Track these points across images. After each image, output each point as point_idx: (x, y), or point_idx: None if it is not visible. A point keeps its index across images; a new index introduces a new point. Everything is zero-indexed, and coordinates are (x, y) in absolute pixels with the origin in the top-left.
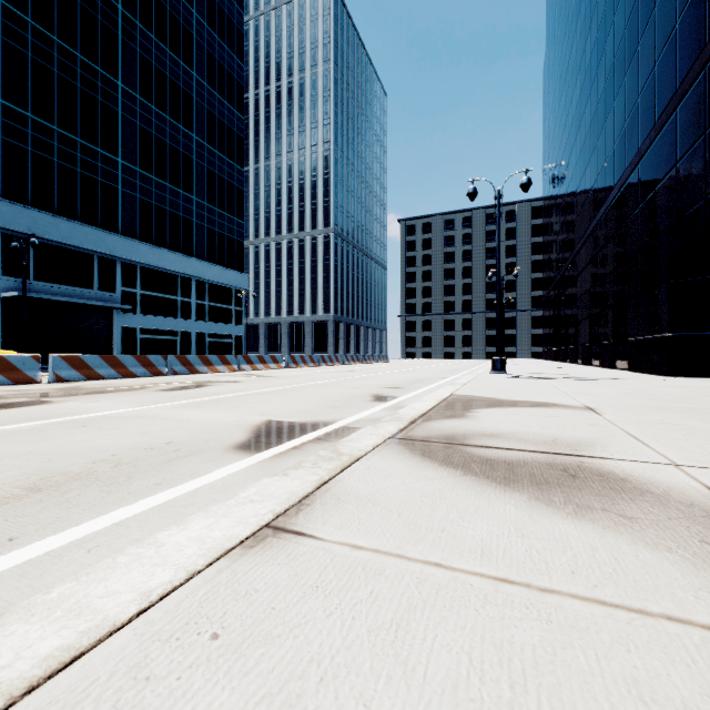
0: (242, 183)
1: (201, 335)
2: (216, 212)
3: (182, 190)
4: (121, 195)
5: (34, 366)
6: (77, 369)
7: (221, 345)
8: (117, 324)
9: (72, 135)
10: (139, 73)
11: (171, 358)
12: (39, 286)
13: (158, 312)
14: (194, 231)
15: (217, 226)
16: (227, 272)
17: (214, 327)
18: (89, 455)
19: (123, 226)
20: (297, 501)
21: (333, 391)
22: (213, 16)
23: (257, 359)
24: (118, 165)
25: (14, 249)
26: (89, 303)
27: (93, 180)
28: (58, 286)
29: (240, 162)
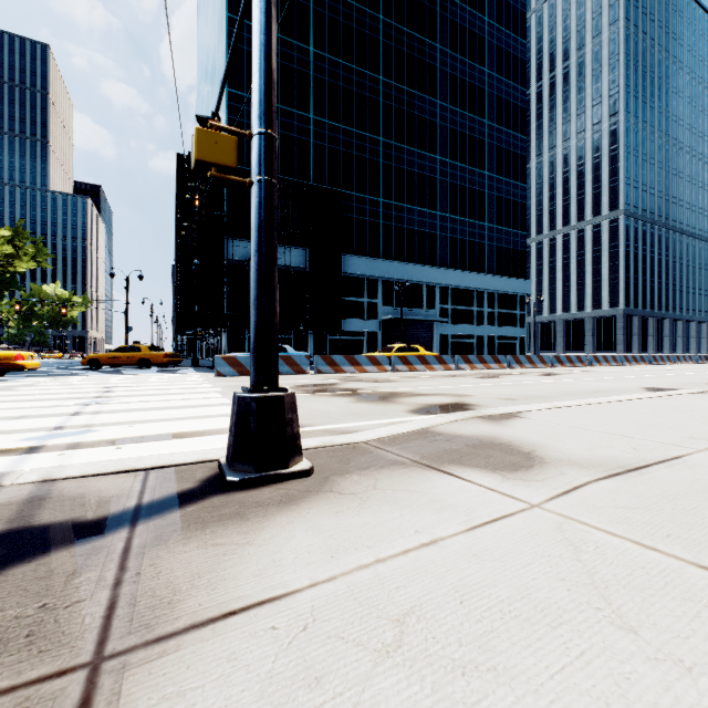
0: (524, 198)
1: (491, 338)
2: (503, 231)
3: (477, 221)
4: (438, 238)
5: (451, 361)
6: (466, 363)
7: (506, 346)
8: (436, 332)
9: (412, 206)
10: (449, 143)
11: (509, 357)
12: (397, 310)
13: (460, 321)
14: (486, 251)
15: (504, 243)
16: (512, 281)
17: (501, 331)
18: (588, 389)
19: (439, 260)
20: (700, 392)
21: (668, 380)
22: (500, 63)
23: (565, 358)
24: (436, 217)
25: (396, 290)
26: (424, 319)
27: (423, 232)
28: (406, 309)
29: (522, 179)
